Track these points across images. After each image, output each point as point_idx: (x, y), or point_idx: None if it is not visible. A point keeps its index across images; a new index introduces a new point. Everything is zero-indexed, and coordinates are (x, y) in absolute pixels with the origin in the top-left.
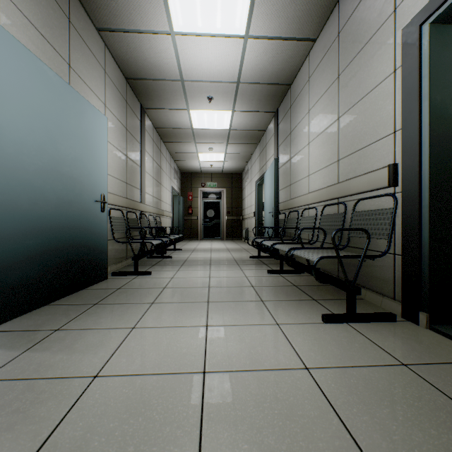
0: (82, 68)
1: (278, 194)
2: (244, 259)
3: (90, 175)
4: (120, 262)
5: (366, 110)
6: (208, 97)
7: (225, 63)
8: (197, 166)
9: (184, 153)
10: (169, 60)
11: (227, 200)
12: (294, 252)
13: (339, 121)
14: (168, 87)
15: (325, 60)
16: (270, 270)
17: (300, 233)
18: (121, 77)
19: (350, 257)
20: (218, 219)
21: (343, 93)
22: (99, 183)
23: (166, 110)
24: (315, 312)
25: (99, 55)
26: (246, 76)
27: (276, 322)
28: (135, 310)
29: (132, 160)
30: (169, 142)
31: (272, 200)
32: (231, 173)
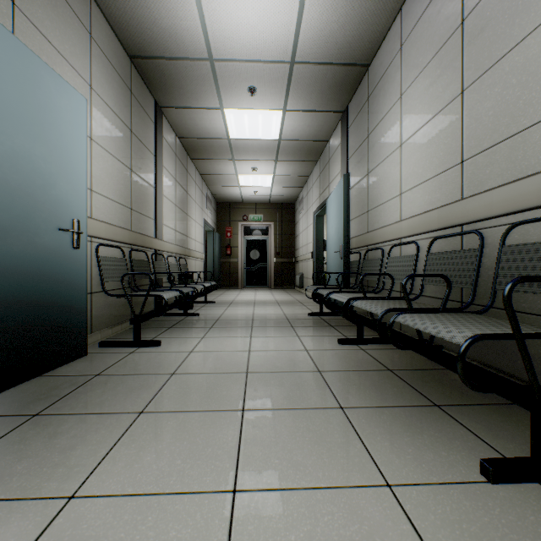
0: (44, 17)
1: (349, 225)
2: (300, 318)
3: (48, 186)
4: (119, 324)
5: (530, 60)
6: (249, 87)
7: (274, 27)
8: (237, 193)
9: (220, 175)
10: (190, 22)
11: (276, 237)
12: (399, 318)
13: (464, 97)
14: (191, 71)
15: (434, 5)
16: (343, 339)
17: (393, 282)
18: (121, 53)
19: (537, 337)
20: (264, 262)
21: (473, 46)
22: (68, 201)
23: (191, 110)
24: (453, 443)
25: (80, 7)
26: (305, 51)
27: (384, 478)
28: (101, 433)
29: (141, 177)
30: (198, 159)
31: (339, 235)
32: (281, 203)
